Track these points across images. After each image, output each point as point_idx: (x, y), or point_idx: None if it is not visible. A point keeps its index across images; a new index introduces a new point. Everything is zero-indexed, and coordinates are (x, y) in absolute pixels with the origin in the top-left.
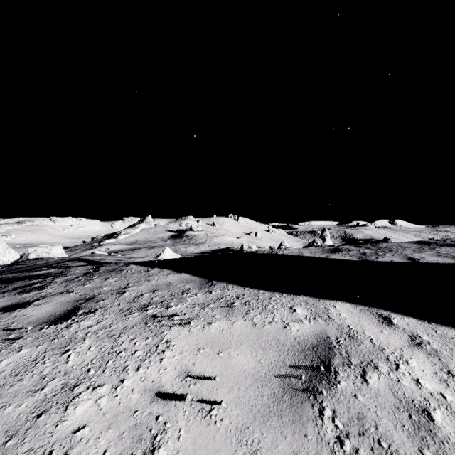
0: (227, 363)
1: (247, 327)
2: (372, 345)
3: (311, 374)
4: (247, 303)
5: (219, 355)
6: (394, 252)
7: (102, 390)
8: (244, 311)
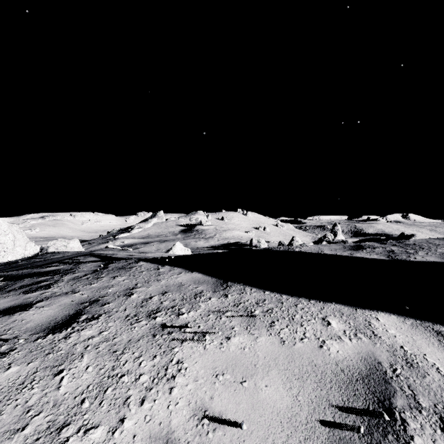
0: (254, 399)
1: (273, 345)
2: (442, 378)
3: (369, 422)
4: (270, 312)
5: (242, 385)
6: (427, 250)
7: (96, 435)
8: (267, 321)
